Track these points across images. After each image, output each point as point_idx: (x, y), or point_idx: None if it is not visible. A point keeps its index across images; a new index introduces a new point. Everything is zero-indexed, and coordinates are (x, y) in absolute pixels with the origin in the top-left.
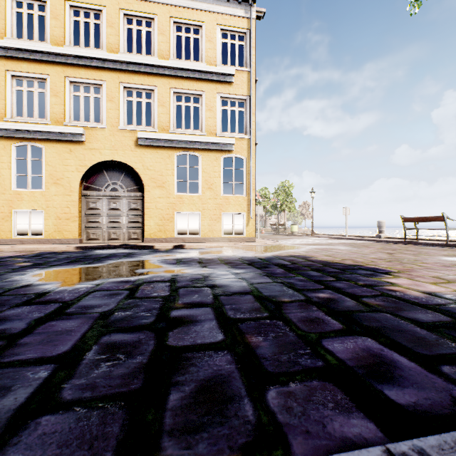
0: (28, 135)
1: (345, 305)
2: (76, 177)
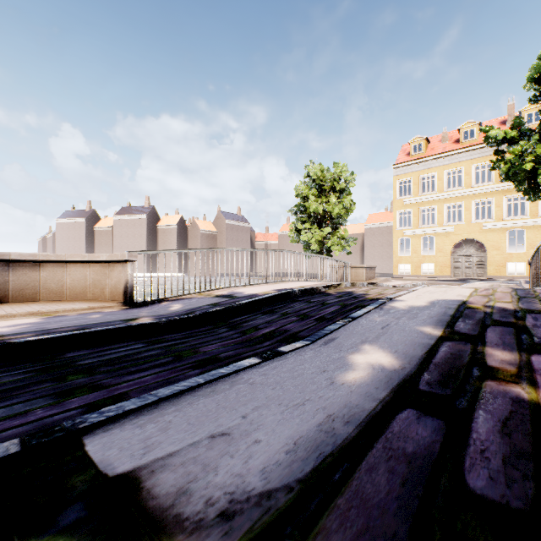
0: (428, 233)
1: None
2: (449, 248)
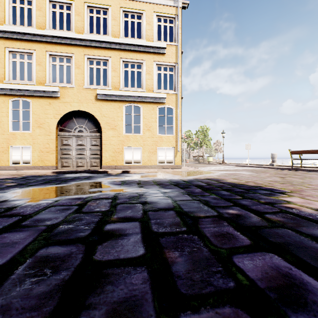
0: (20, 93)
1: (251, 220)
2: (54, 122)
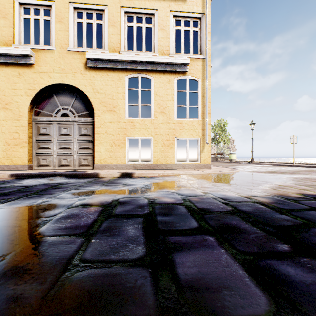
0: None
1: None
2: (25, 101)
